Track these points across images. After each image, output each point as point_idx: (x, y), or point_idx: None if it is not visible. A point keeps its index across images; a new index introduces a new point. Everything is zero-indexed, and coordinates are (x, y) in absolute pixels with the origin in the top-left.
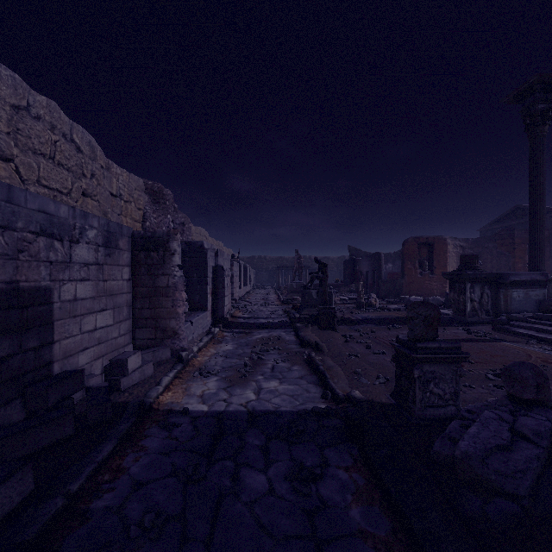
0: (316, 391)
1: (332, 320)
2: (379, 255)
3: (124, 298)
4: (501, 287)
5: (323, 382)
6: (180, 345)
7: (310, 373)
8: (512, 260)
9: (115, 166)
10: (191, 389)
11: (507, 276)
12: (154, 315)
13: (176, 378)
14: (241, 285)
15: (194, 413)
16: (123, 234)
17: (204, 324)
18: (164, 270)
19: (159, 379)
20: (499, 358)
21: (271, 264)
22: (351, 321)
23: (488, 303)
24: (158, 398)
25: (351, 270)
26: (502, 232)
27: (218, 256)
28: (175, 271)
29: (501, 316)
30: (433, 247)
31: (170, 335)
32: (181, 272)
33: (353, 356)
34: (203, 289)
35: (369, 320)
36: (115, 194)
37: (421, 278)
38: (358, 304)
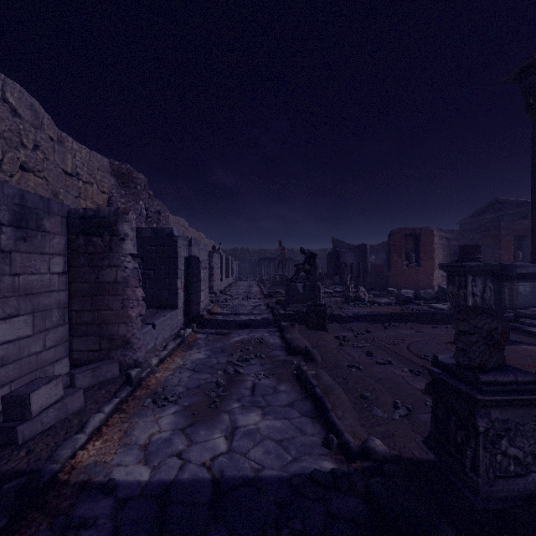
0: (313, 431)
1: (322, 318)
2: (365, 247)
3: (54, 298)
4: (506, 280)
5: (321, 414)
6: (134, 357)
7: (303, 397)
8: (498, 251)
9: (70, 139)
10: (133, 432)
11: (513, 268)
12: (98, 319)
13: (116, 411)
14: (223, 277)
15: (124, 489)
16: (52, 211)
17: (173, 325)
18: (111, 260)
19: (87, 416)
20: (534, 370)
21: (253, 256)
22: (341, 318)
23: (491, 297)
24: (73, 458)
25: (335, 262)
26: (488, 223)
27: (192, 245)
28: (126, 261)
29: (507, 313)
30: (419, 239)
31: (119, 345)
32: (135, 264)
33: (353, 368)
34: (172, 283)
35: (361, 317)
36: (69, 172)
37: (407, 270)
38: (346, 298)
